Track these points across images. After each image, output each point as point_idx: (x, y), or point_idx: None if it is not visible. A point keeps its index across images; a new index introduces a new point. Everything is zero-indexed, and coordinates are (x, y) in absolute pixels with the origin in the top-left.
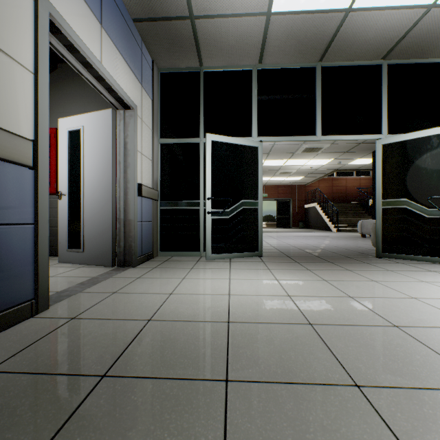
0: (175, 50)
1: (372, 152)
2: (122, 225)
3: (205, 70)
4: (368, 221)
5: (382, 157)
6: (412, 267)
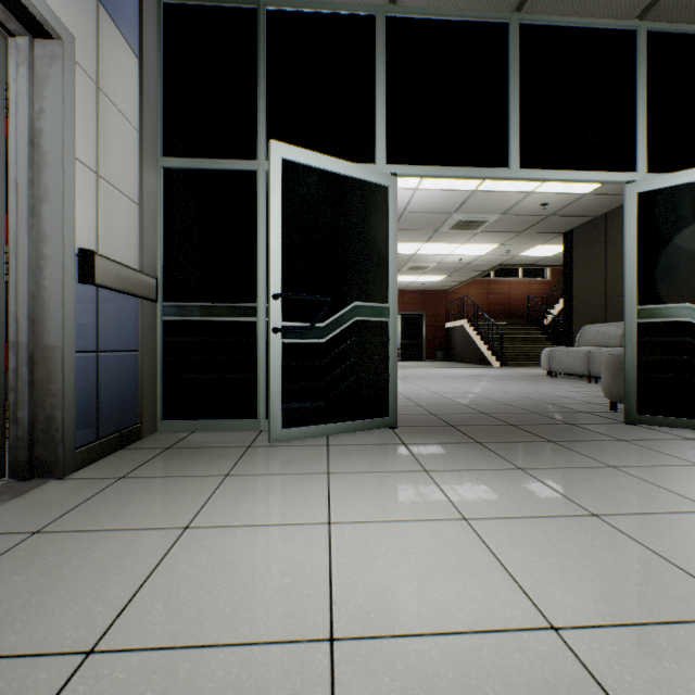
0: None
1: (563, 233)
2: (24, 361)
3: (269, 6)
4: (561, 349)
5: (638, 218)
6: None
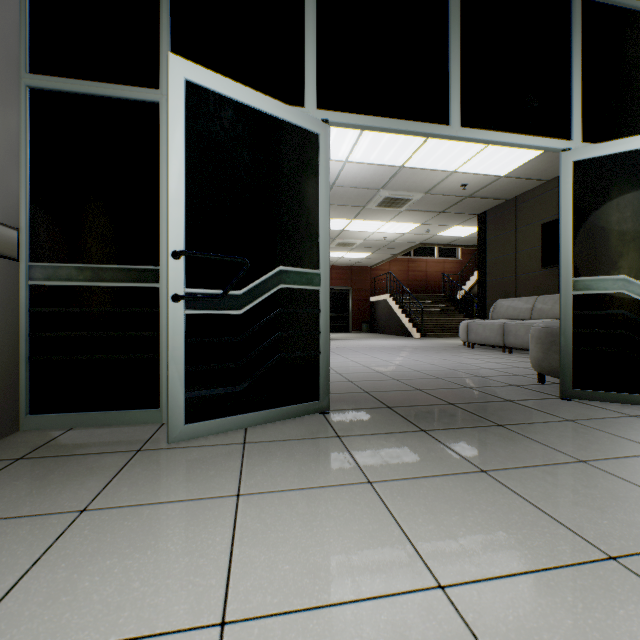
0: None
1: (477, 215)
2: None
3: None
4: (478, 321)
5: (574, 187)
6: None
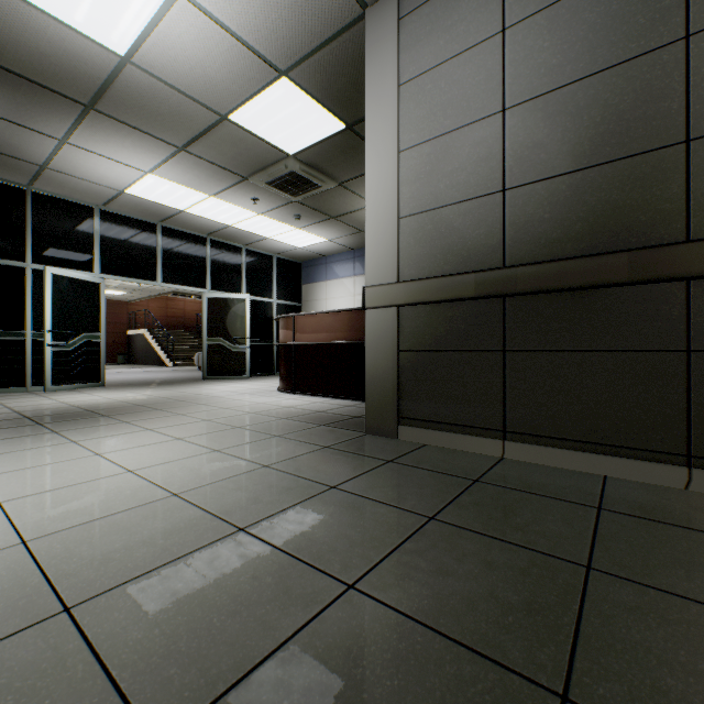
0: (3, 168)
1: None
2: None
3: (34, 190)
4: None
5: (208, 306)
6: (222, 382)
